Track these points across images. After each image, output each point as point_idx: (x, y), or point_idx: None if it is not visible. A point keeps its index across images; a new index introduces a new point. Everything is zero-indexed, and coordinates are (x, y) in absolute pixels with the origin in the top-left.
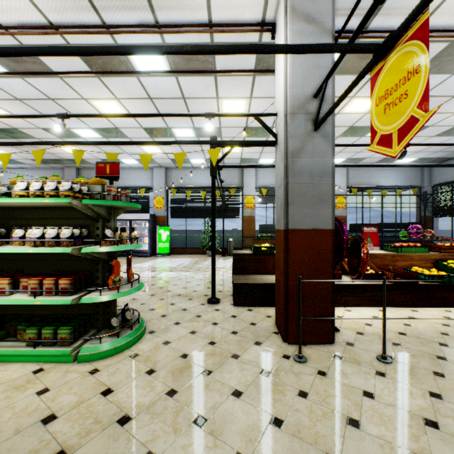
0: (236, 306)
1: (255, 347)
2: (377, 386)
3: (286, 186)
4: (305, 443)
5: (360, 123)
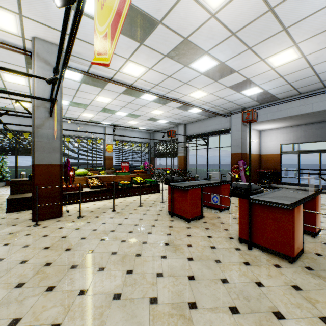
0: (9, 213)
1: (11, 226)
2: (68, 225)
3: (34, 142)
4: (17, 245)
5: (108, 107)
